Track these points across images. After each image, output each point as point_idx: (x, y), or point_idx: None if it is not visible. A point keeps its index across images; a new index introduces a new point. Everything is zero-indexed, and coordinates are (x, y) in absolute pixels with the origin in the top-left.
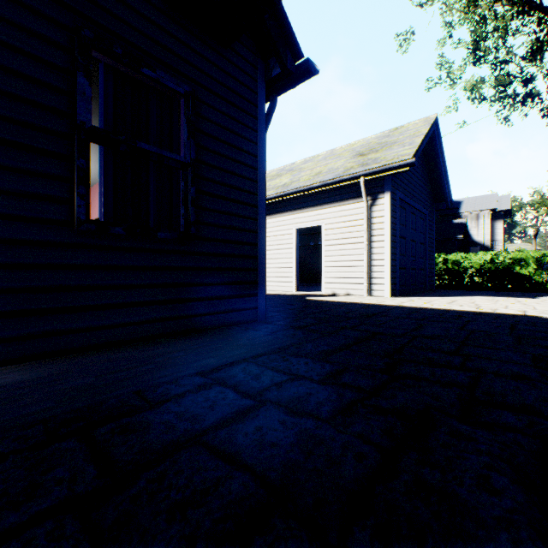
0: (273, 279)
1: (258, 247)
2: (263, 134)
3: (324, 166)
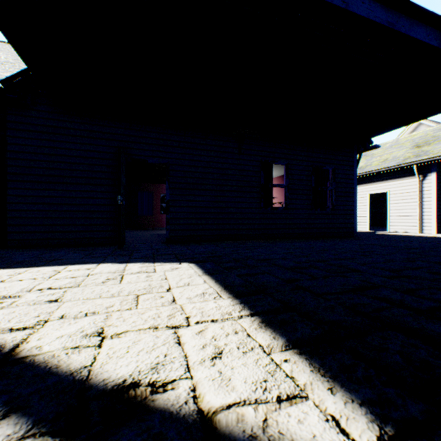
0: None
1: (354, 211)
2: (356, 170)
3: (389, 154)
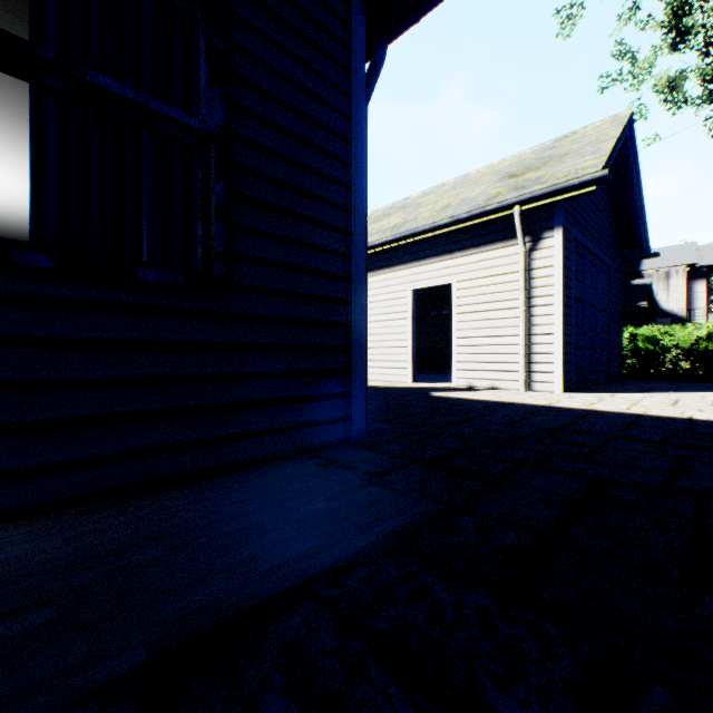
0: (378, 364)
1: (352, 306)
2: (361, 102)
3: (454, 197)
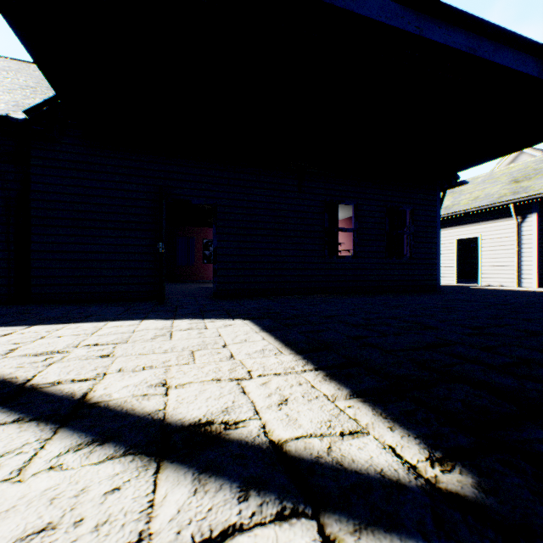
0: None
1: (436, 260)
2: (439, 211)
3: (481, 191)
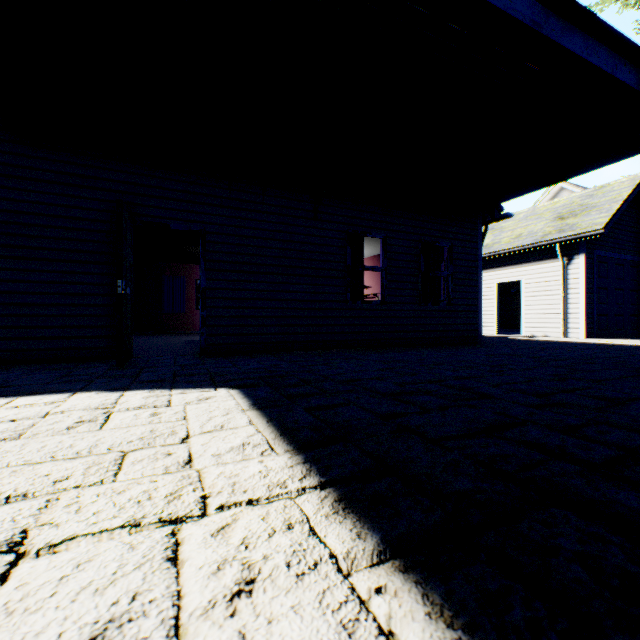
0: None
1: (478, 306)
2: (480, 249)
3: (524, 228)
